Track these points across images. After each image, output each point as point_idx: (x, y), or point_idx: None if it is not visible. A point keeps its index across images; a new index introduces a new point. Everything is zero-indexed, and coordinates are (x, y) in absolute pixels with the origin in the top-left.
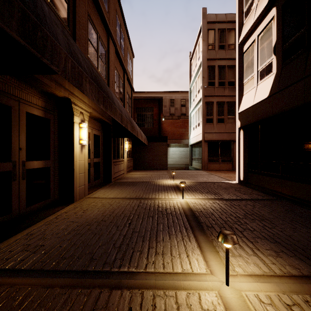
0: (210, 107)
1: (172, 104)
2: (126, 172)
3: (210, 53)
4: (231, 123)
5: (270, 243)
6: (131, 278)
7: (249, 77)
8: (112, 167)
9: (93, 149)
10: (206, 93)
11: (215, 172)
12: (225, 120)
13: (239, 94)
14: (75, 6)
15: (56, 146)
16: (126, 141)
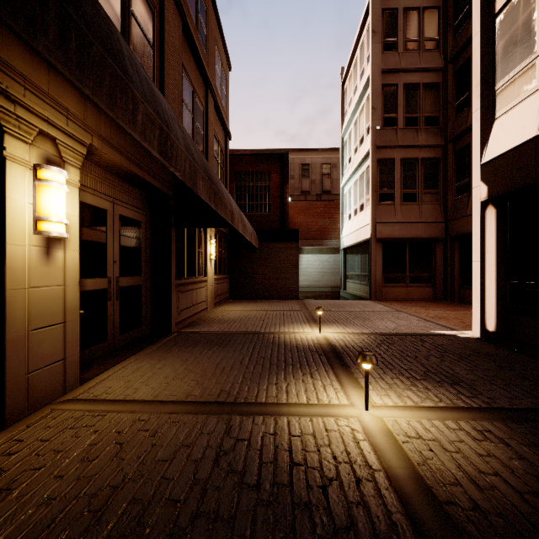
0: (388, 170)
1: (306, 174)
2: (211, 305)
3: (388, 58)
4: (430, 203)
5: None
6: None
7: (517, 69)
8: (174, 297)
9: (118, 253)
10: (379, 141)
11: (402, 304)
12: (418, 196)
13: (482, 118)
14: None
15: None
16: (212, 239)
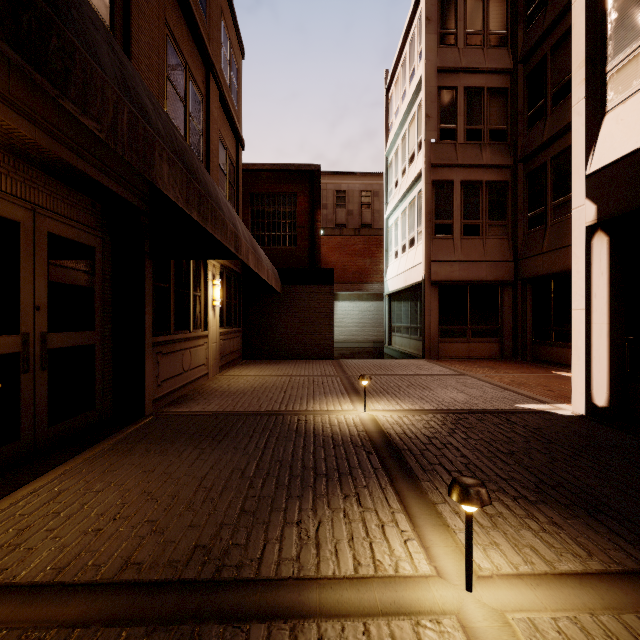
0: (445, 195)
1: (341, 203)
2: (215, 369)
3: (445, 53)
4: (497, 238)
5: None
6: None
7: None
8: (151, 362)
9: (45, 295)
10: (434, 158)
11: (465, 365)
12: (482, 229)
13: (588, 112)
14: None
15: None
16: (215, 279)
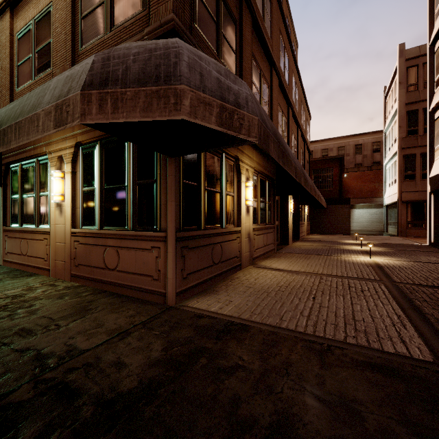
0: (410, 161)
1: (359, 151)
2: (305, 234)
3: (410, 95)
4: None
5: (402, 257)
6: (335, 256)
7: (438, 145)
8: (299, 228)
9: None
10: (404, 145)
11: (415, 238)
12: None
13: (430, 160)
14: (289, 134)
15: (279, 214)
16: (306, 206)
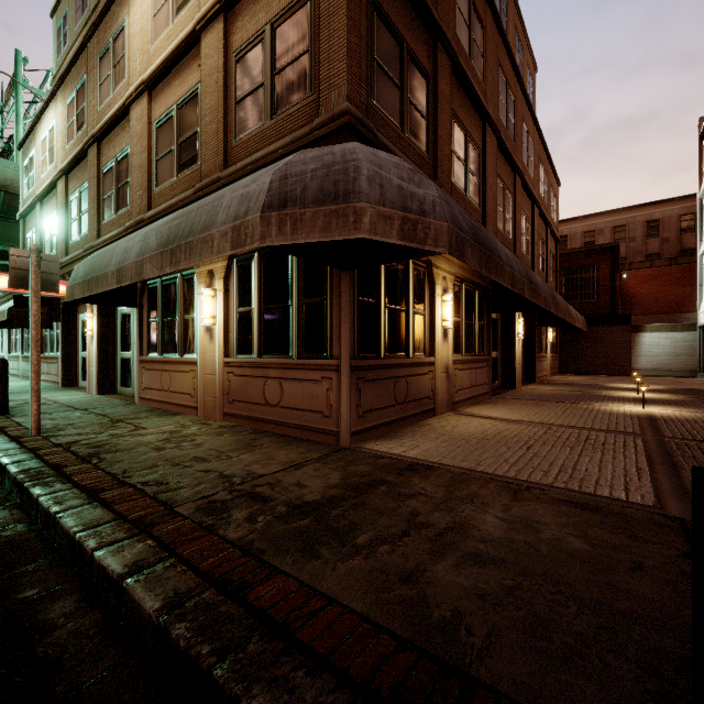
0: None
1: (653, 232)
2: (549, 374)
3: None
4: None
5: (701, 409)
6: (586, 404)
7: None
8: (536, 363)
9: None
10: None
11: None
12: None
13: None
14: (515, 216)
15: (500, 340)
16: (550, 328)
